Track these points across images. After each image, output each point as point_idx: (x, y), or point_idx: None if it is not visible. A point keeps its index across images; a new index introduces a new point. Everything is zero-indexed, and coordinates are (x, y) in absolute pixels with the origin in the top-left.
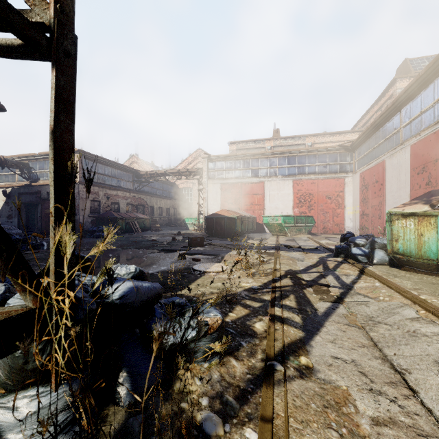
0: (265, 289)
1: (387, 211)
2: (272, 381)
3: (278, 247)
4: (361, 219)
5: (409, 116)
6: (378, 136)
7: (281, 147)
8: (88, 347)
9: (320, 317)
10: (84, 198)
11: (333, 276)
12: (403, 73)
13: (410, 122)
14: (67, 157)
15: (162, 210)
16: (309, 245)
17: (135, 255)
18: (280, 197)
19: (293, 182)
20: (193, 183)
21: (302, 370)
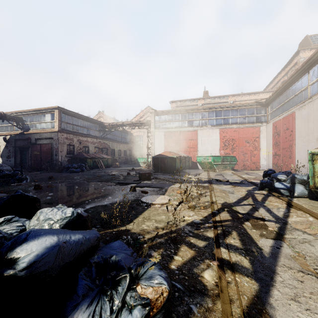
0: (207, 223)
1: (309, 151)
2: None
3: (210, 181)
4: (273, 158)
5: (317, 75)
6: (289, 93)
7: (210, 104)
8: None
9: (269, 260)
10: (62, 143)
11: (265, 209)
12: (304, 47)
13: (317, 80)
14: None
15: (120, 152)
16: (234, 179)
17: (96, 187)
18: (209, 142)
19: (220, 130)
20: (143, 132)
21: None
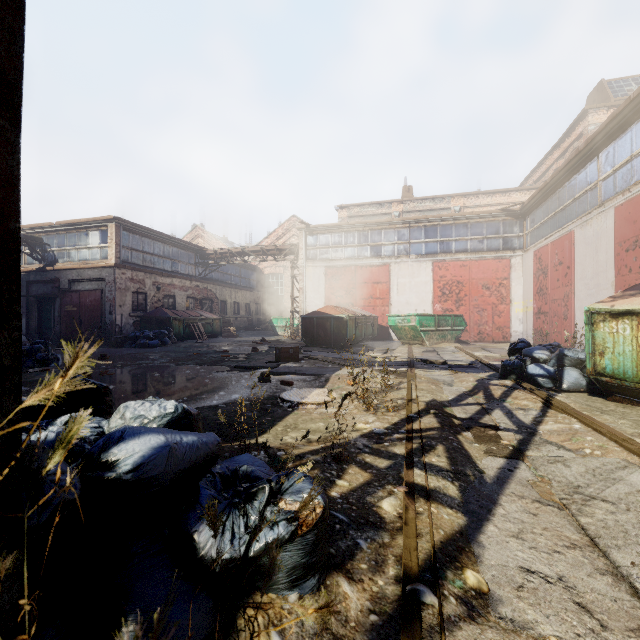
0: (396, 434)
1: (586, 308)
2: (418, 630)
3: (411, 363)
4: (535, 319)
5: (613, 162)
6: (563, 194)
7: (415, 212)
8: (24, 609)
9: (490, 487)
10: (123, 289)
11: (503, 411)
12: (598, 102)
13: (614, 172)
14: (0, 196)
15: (238, 307)
16: (458, 359)
17: (194, 375)
18: (413, 288)
19: (434, 264)
20: (284, 267)
21: (471, 599)
